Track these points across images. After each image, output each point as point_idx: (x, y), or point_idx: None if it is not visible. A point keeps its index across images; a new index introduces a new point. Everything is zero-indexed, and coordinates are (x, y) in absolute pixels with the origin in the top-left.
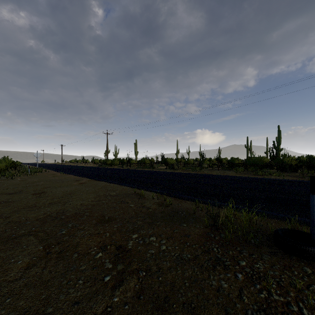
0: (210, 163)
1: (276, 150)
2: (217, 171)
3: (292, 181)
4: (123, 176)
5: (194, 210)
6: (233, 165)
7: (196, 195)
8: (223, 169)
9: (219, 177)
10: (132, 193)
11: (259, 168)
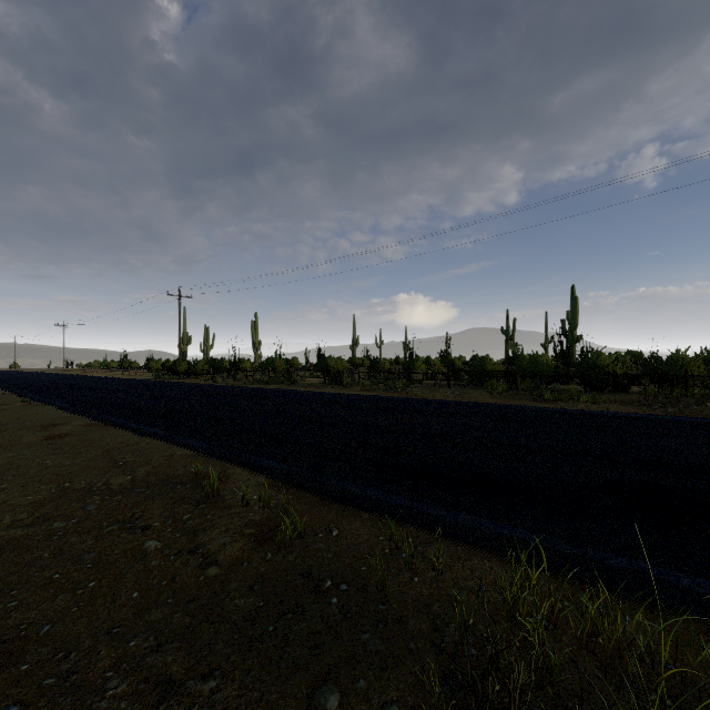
0: (430, 370)
1: (569, 340)
2: (447, 389)
3: (633, 419)
4: (199, 409)
5: (381, 579)
6: (481, 374)
7: (394, 483)
8: (459, 384)
9: (453, 408)
10: (190, 475)
11: (543, 381)
